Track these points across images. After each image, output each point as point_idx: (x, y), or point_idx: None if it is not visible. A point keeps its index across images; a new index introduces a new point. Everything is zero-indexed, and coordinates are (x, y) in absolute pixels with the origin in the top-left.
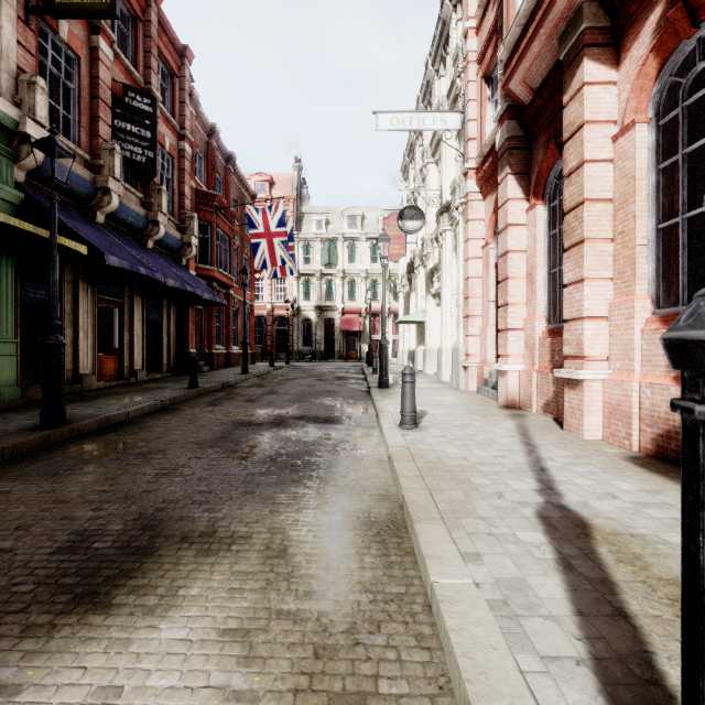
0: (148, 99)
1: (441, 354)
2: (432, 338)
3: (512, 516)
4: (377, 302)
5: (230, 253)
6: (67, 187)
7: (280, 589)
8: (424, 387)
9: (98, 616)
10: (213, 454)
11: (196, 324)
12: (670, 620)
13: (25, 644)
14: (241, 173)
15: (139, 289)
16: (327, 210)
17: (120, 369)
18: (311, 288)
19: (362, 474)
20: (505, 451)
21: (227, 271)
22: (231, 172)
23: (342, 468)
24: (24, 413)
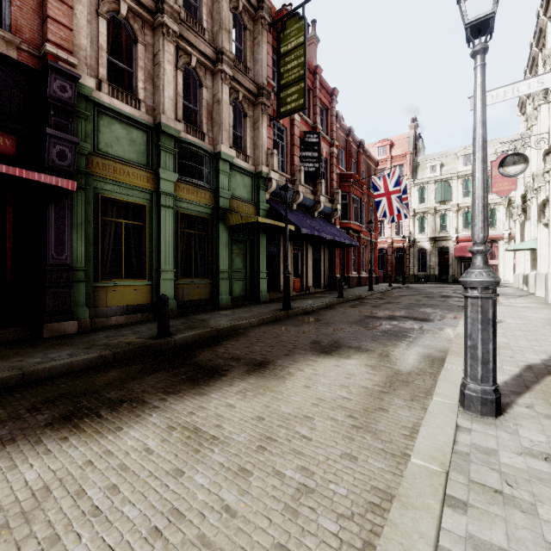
0: (316, 135)
1: (547, 278)
2: (544, 264)
3: (509, 363)
4: (494, 229)
5: (360, 209)
6: (282, 195)
7: (384, 362)
8: (521, 306)
9: (329, 355)
10: (356, 326)
11: (339, 258)
12: (550, 392)
13: (314, 356)
14: (368, 151)
15: (310, 240)
16: (441, 155)
17: (301, 286)
18: (425, 223)
19: (434, 343)
20: (546, 344)
21: (358, 222)
22: (361, 153)
23: (423, 339)
24: (272, 304)
